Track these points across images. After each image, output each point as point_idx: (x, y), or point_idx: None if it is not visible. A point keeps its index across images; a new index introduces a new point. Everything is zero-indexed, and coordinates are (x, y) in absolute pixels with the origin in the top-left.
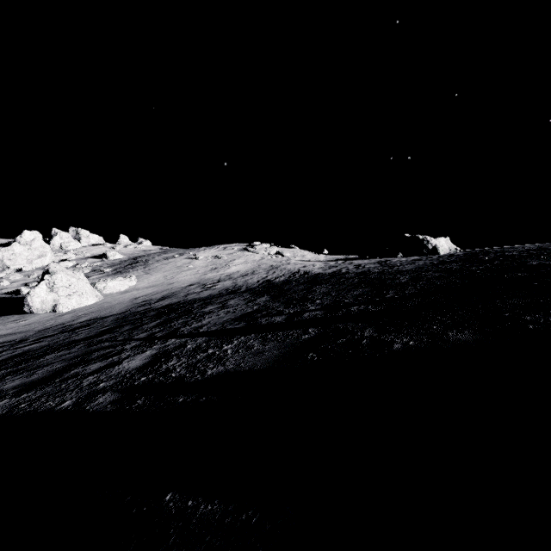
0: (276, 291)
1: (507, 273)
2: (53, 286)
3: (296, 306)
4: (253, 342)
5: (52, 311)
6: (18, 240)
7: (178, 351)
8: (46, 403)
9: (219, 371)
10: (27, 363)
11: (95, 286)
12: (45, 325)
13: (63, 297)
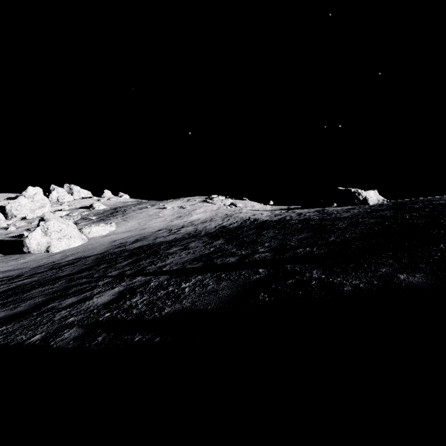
0: (230, 235)
1: (442, 218)
2: (47, 231)
3: (247, 248)
4: (209, 281)
5: (46, 251)
6: (24, 194)
7: (142, 288)
8: (19, 336)
9: (176, 309)
10: (16, 297)
11: (82, 231)
12: (39, 263)
13: (55, 240)
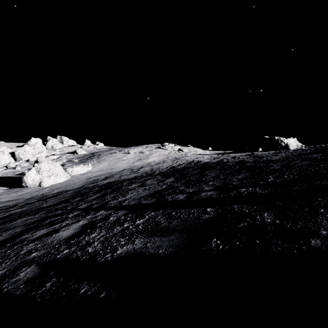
0: (179, 174)
1: None
2: (40, 170)
3: (194, 187)
4: (160, 218)
5: (39, 186)
6: (28, 143)
7: (102, 223)
8: None
9: (128, 251)
10: (3, 225)
11: (66, 170)
12: (32, 195)
13: (45, 177)
